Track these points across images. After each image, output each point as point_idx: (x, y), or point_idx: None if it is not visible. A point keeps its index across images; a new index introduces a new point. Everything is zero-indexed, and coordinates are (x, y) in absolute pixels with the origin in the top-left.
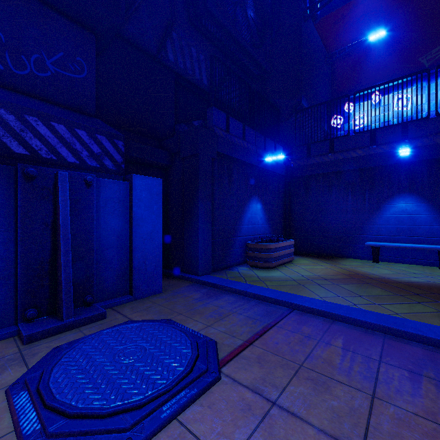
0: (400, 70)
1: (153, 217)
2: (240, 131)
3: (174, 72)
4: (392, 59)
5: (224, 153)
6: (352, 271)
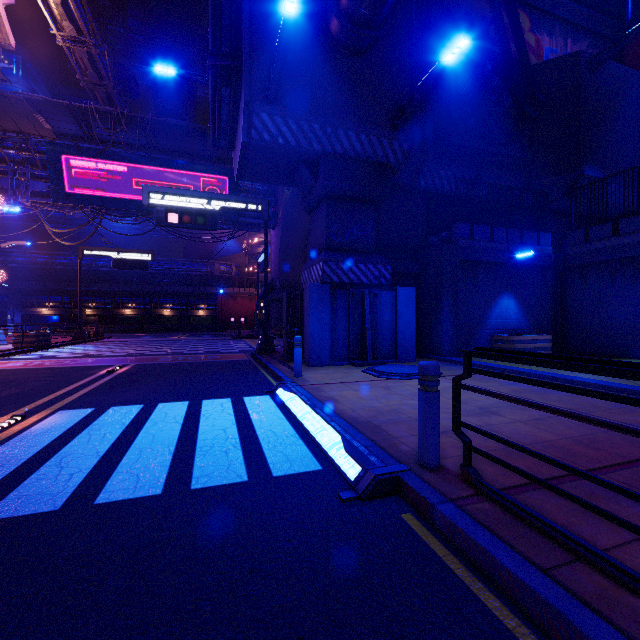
0: None
1: (409, 312)
2: (487, 234)
3: (425, 193)
4: None
5: (467, 259)
6: None
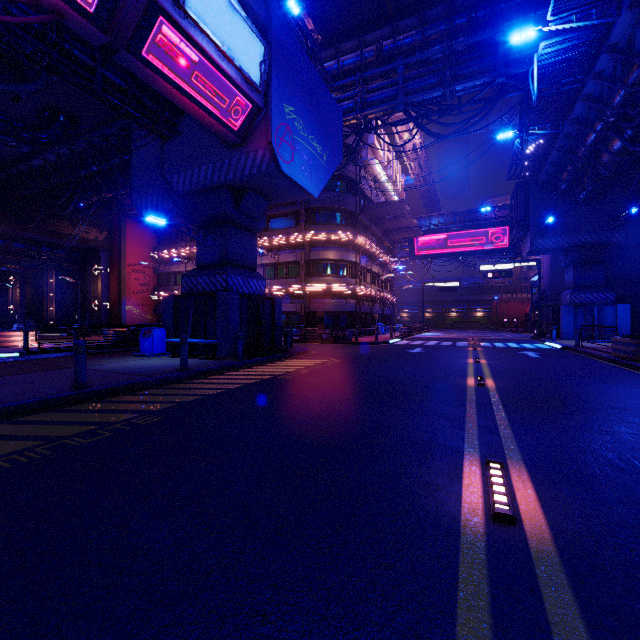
0: None
1: (625, 317)
2: None
3: None
4: None
5: None
6: None
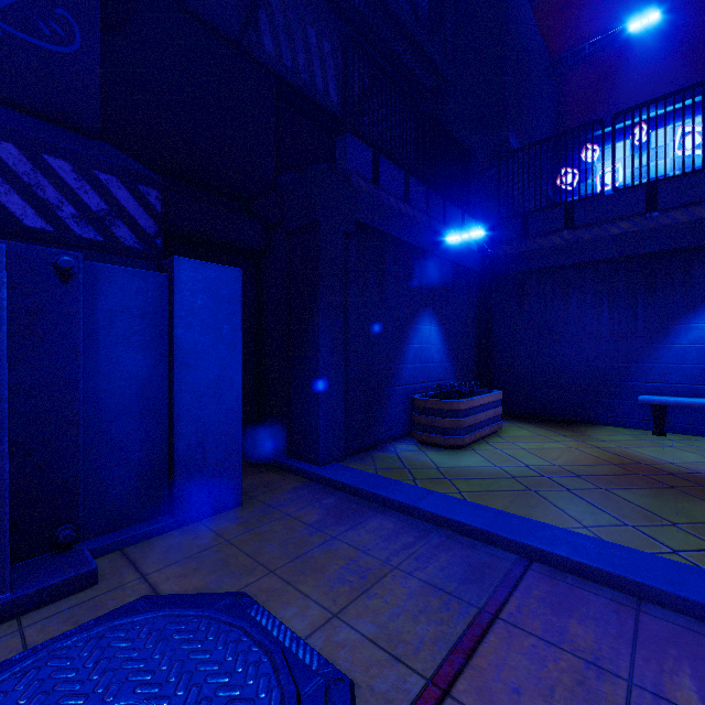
0: (685, 84)
1: (221, 349)
2: (401, 186)
3: (275, 76)
4: (671, 65)
5: (369, 224)
6: (624, 457)
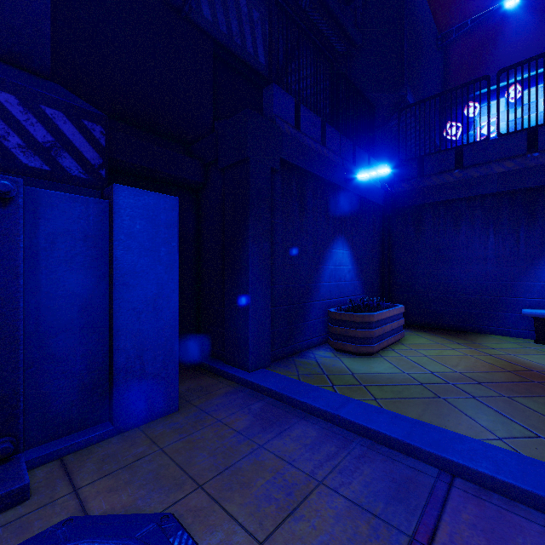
0: None
1: (159, 269)
2: (318, 131)
3: (212, 39)
4: (539, 35)
5: (292, 162)
6: (516, 364)
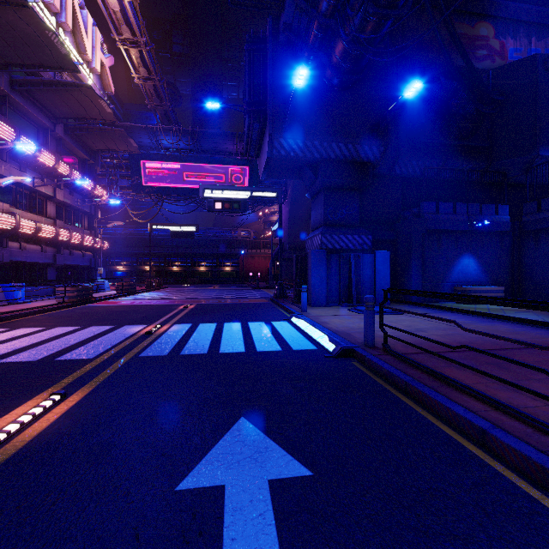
0: None
1: (385, 269)
2: (450, 208)
3: (401, 178)
4: None
5: (432, 229)
6: None
